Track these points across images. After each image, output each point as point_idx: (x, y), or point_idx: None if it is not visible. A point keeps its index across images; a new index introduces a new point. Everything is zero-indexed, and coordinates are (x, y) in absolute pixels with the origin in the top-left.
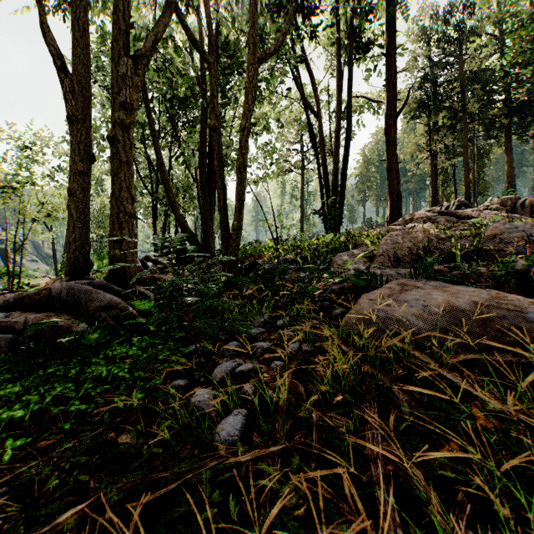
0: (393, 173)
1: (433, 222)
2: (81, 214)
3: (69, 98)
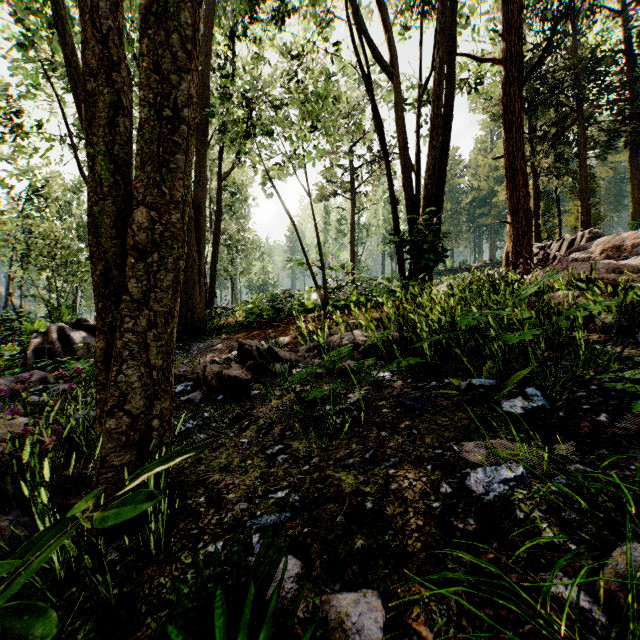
0: (518, 176)
1: None
2: None
3: None
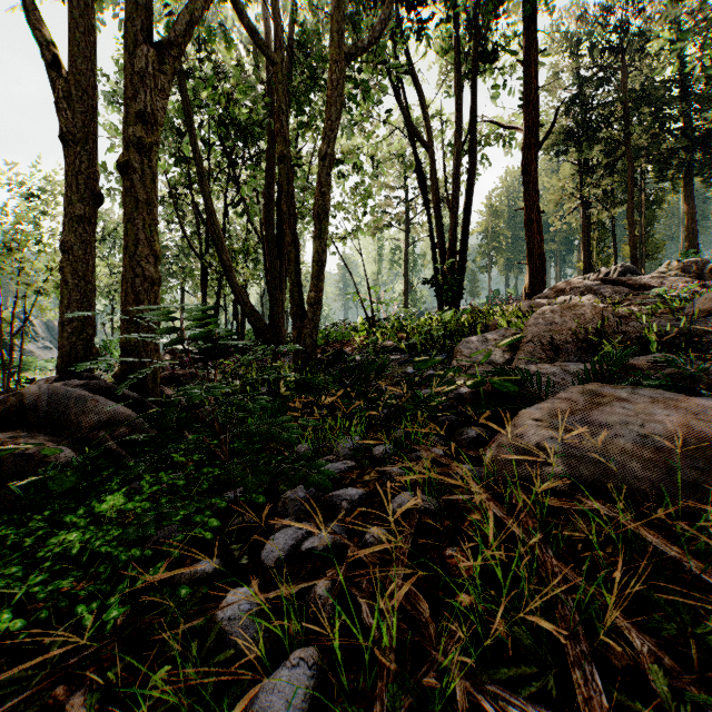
0: (533, 226)
1: (595, 294)
2: (80, 281)
3: (63, 106)
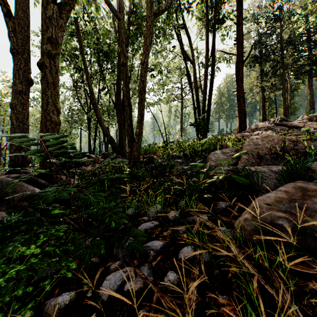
0: (241, 99)
1: (272, 130)
2: (20, 123)
3: (12, 36)
